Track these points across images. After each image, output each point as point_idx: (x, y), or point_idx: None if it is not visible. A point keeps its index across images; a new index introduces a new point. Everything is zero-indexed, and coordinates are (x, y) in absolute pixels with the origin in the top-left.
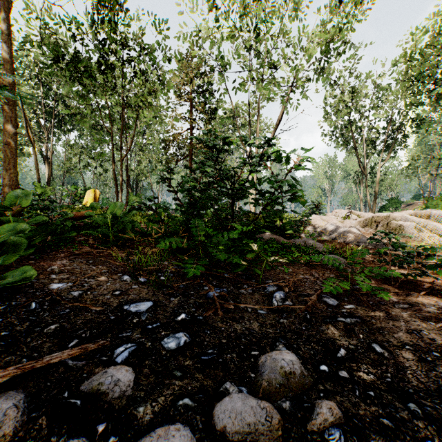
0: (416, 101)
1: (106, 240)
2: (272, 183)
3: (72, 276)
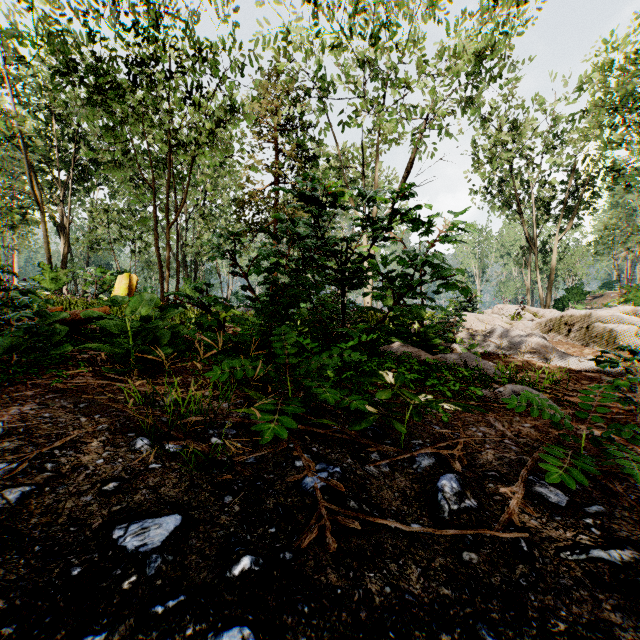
0: (614, 141)
1: (124, 360)
2: (405, 262)
3: (28, 444)
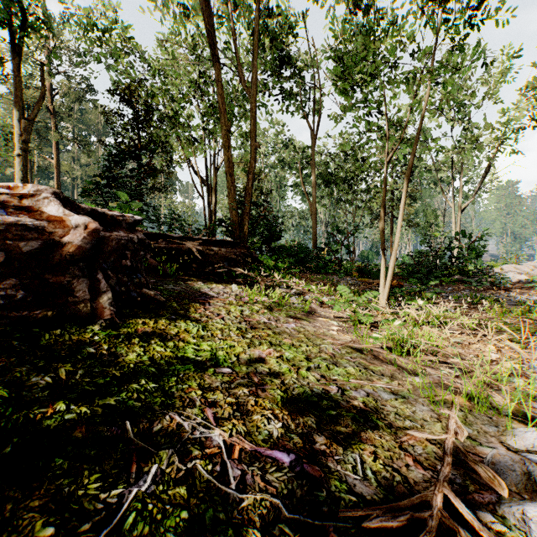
0: None
1: None
2: (461, 248)
3: None
